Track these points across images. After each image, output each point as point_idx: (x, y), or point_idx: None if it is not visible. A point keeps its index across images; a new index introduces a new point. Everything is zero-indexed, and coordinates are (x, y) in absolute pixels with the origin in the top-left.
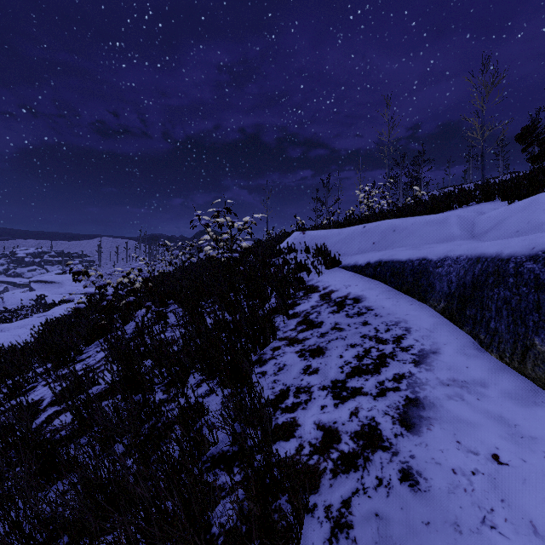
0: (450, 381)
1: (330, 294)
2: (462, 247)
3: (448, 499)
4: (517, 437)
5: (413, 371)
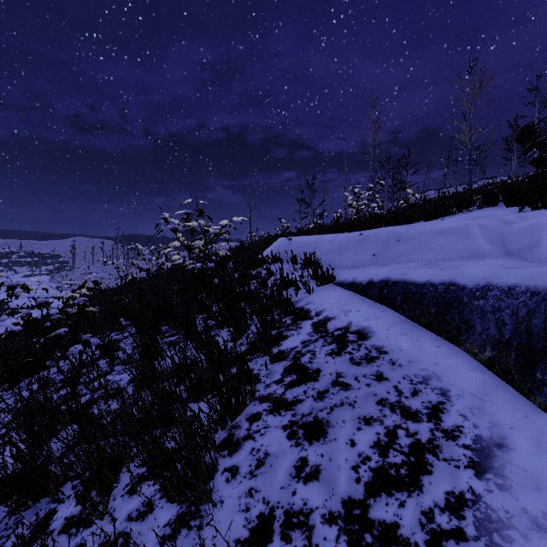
0: None
1: (326, 323)
2: (513, 272)
3: None
4: None
5: (477, 489)
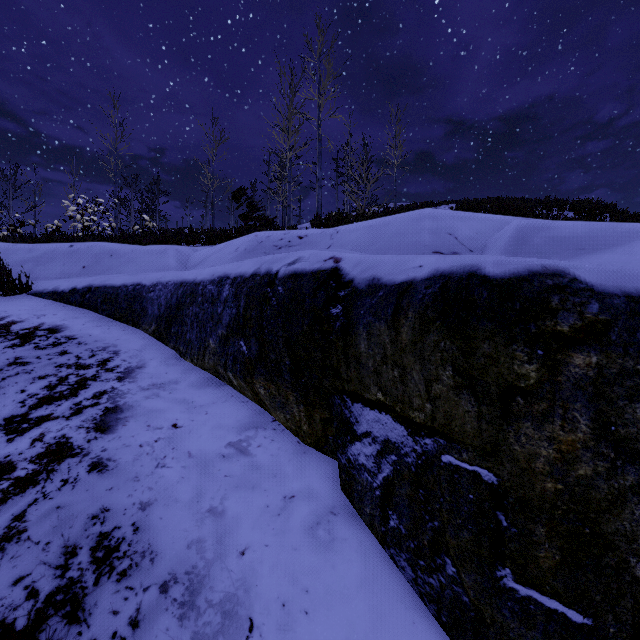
0: (150, 386)
1: (10, 325)
2: (172, 274)
3: (133, 465)
4: (192, 408)
5: (116, 386)
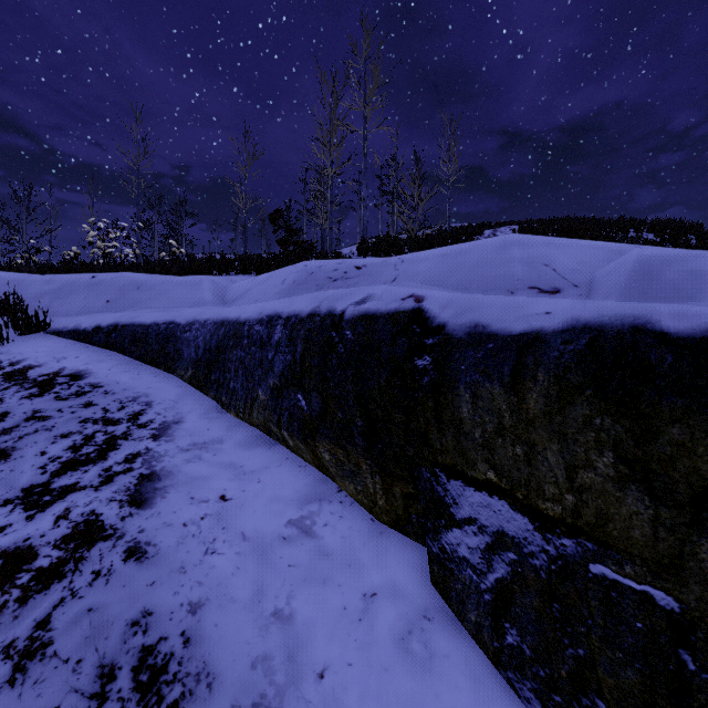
0: (190, 446)
1: (26, 371)
2: (211, 311)
3: (177, 551)
4: (242, 475)
5: (151, 446)
